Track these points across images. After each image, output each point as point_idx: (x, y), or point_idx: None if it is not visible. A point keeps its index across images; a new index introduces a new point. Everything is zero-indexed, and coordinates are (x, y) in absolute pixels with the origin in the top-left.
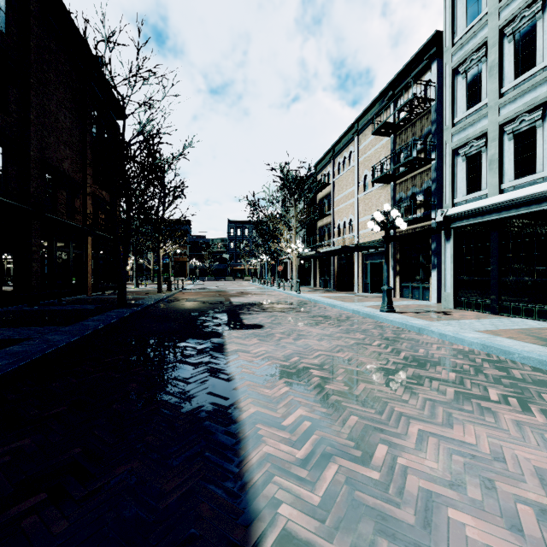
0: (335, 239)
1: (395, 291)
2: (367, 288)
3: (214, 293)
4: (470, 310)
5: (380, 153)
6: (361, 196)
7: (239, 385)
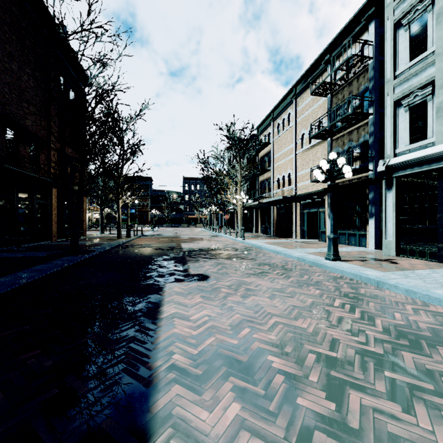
0: (275, 191)
1: None
2: (304, 234)
3: (168, 239)
4: (414, 258)
5: (317, 113)
6: (299, 152)
7: (162, 395)
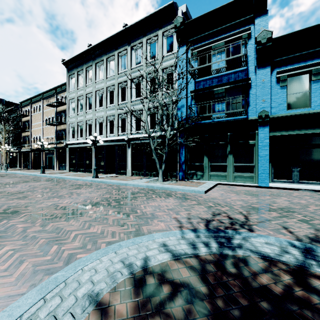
0: (32, 144)
1: (57, 168)
2: (47, 167)
3: None
4: (72, 172)
5: (52, 112)
6: (44, 127)
7: None
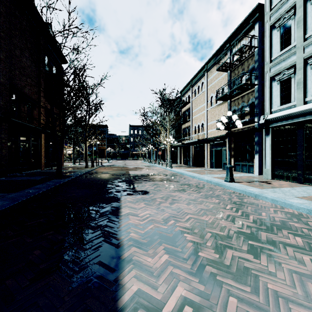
0: (193, 135)
1: None
2: (212, 165)
3: (119, 168)
4: (283, 180)
5: (221, 82)
6: (209, 109)
7: (126, 251)
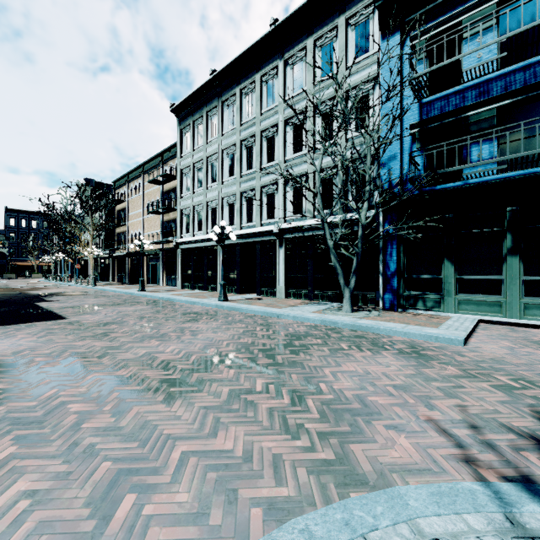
0: (129, 245)
1: (163, 282)
2: (150, 281)
3: (3, 289)
4: (186, 289)
5: (156, 193)
6: (146, 217)
7: (53, 310)
